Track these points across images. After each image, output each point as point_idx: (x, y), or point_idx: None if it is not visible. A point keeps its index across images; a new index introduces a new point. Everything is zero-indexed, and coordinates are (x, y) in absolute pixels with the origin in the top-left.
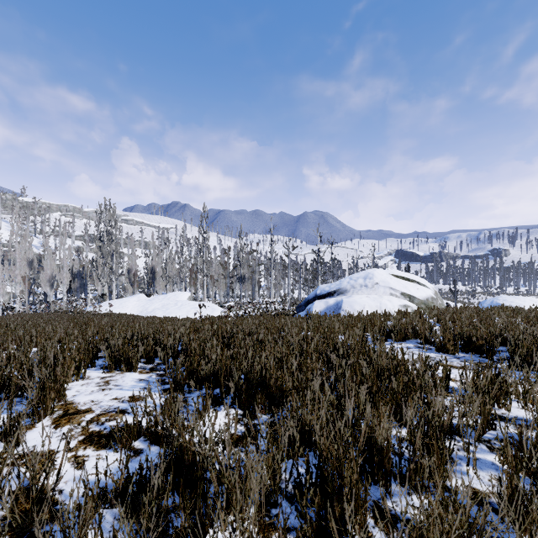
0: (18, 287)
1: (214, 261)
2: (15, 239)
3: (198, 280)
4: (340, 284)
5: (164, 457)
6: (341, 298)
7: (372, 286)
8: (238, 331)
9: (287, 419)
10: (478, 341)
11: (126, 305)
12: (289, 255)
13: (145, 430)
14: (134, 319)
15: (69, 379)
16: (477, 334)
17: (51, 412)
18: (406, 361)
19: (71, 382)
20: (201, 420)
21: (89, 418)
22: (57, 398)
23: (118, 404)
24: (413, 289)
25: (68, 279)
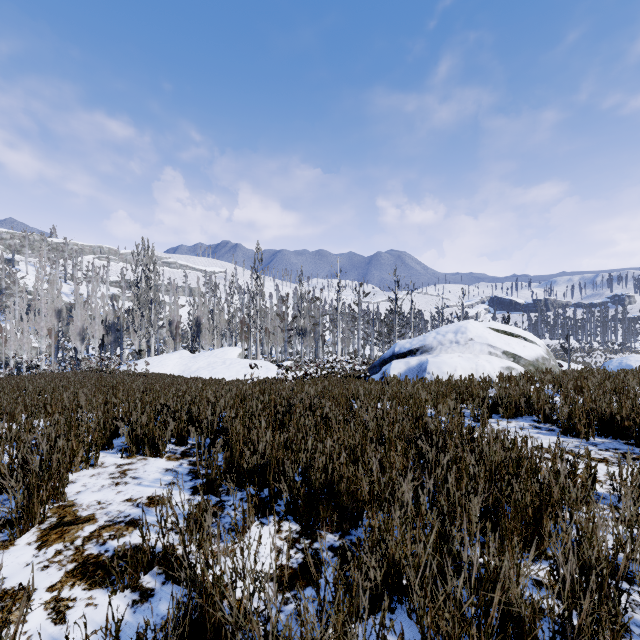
0: (43, 342)
1: (270, 310)
2: (40, 285)
3: (251, 333)
4: (424, 340)
5: (175, 622)
6: (426, 357)
7: (465, 342)
8: (295, 407)
9: (364, 552)
10: (622, 422)
11: (166, 363)
12: (359, 303)
13: (162, 556)
14: (174, 380)
15: (76, 467)
16: (620, 412)
17: (41, 519)
18: (532, 455)
19: (78, 471)
20: (241, 541)
21: (88, 532)
22: (54, 496)
23: (130, 510)
24: (518, 347)
25: (100, 332)
